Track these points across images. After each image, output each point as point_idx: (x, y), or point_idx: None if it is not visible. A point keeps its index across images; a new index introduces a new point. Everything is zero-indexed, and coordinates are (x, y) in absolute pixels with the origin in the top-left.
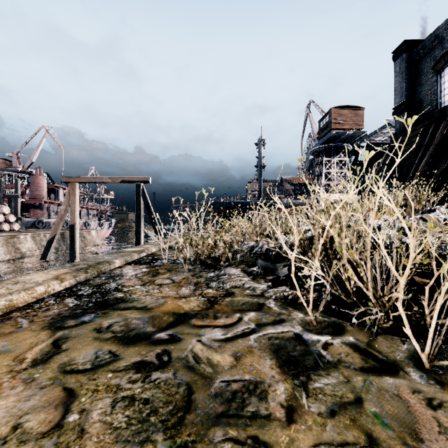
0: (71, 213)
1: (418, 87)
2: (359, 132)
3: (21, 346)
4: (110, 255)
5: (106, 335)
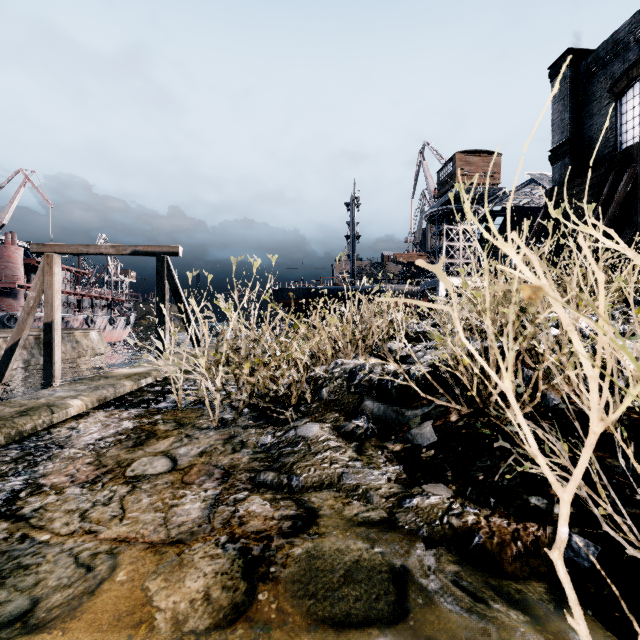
0: (45, 304)
1: (588, 120)
2: (494, 189)
3: None
4: (73, 387)
5: None
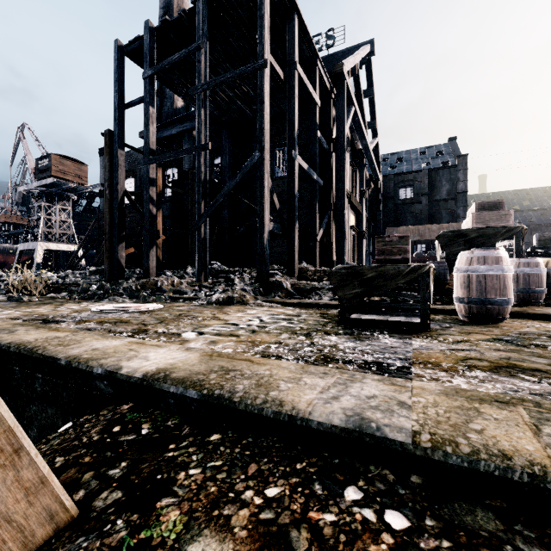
0: None
1: None
2: (83, 187)
3: None
4: None
5: None
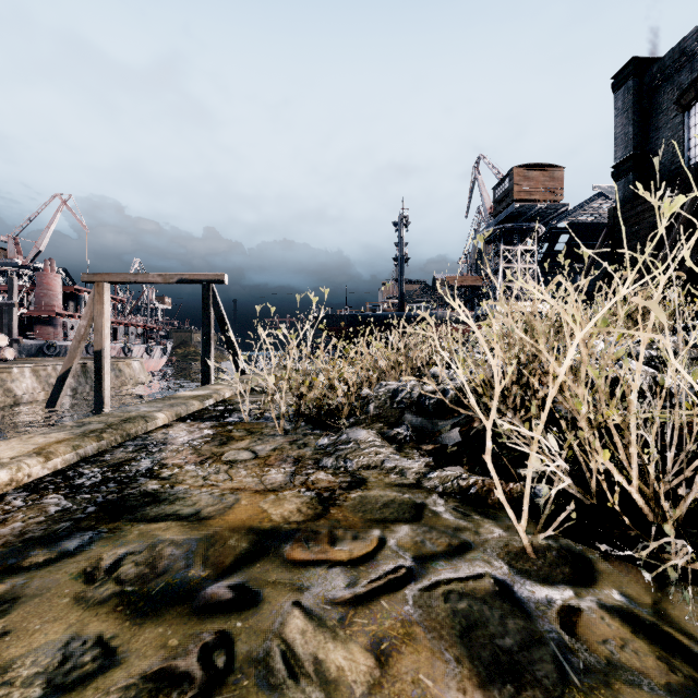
0: (96, 333)
1: (653, 133)
2: (556, 206)
3: None
4: (151, 405)
5: (102, 590)
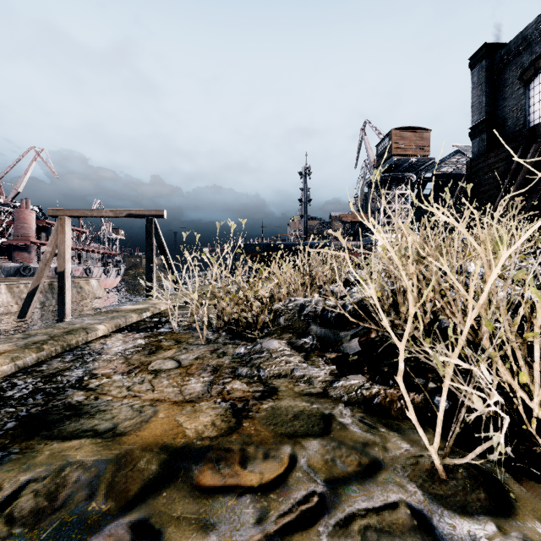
0: (59, 257)
1: (501, 102)
2: (425, 159)
3: None
4: (95, 317)
5: None
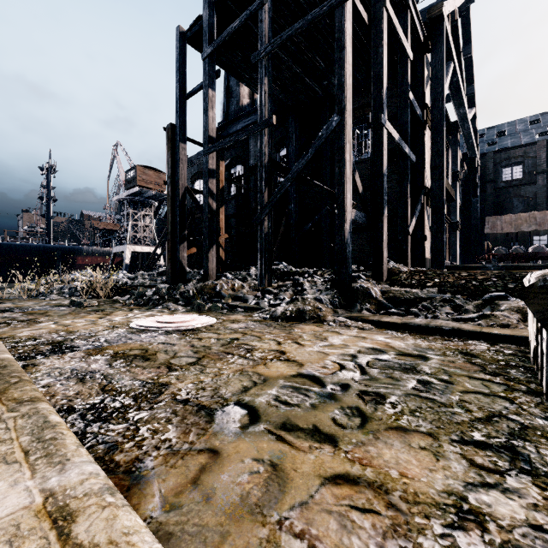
0: None
1: None
2: (162, 194)
3: (6, 305)
4: None
5: (28, 303)
